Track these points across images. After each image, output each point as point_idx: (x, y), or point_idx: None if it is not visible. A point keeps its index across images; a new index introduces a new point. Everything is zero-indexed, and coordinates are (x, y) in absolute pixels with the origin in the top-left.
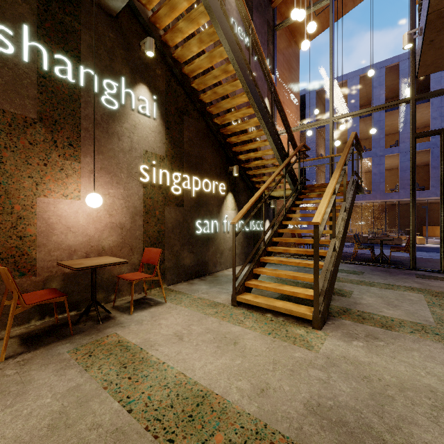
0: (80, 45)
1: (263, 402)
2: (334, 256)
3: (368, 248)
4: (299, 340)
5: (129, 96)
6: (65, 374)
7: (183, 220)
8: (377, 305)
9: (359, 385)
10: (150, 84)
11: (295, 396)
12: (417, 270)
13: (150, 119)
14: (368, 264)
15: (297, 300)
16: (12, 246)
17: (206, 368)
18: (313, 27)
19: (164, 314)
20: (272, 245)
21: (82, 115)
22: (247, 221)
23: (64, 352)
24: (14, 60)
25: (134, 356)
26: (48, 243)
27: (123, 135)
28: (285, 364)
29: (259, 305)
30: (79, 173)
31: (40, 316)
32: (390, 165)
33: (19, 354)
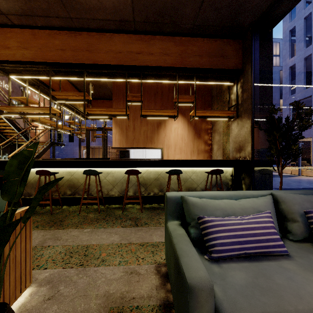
0: None
1: None
2: None
3: None
4: None
5: None
6: None
7: None
8: None
9: None
10: None
11: None
12: None
13: None
14: None
15: None
16: None
17: None
18: None
19: None
20: None
21: None
22: None
23: None
24: None
25: None
26: None
27: None
28: None
29: None
30: None
31: None
32: None
33: None
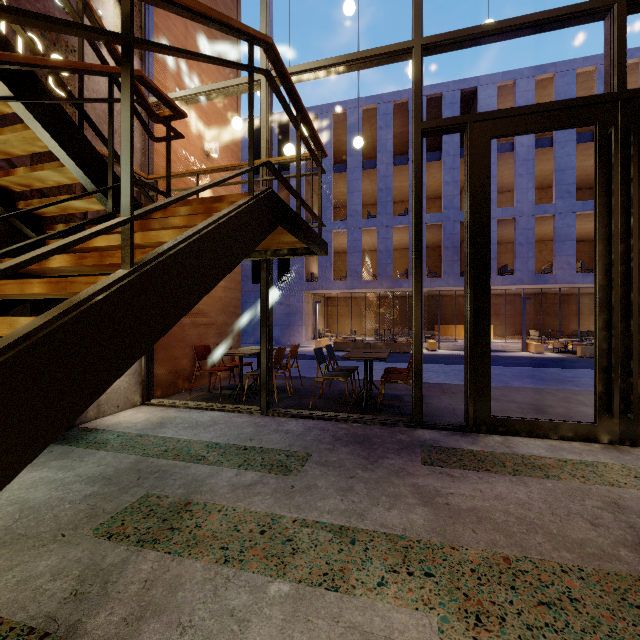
0: None
1: None
2: None
3: (342, 377)
4: None
5: None
6: None
7: None
8: None
9: None
10: None
11: None
12: (426, 428)
13: None
14: (335, 418)
15: None
16: None
17: None
18: None
19: None
20: None
21: None
22: None
23: None
24: None
25: None
26: None
27: None
28: None
29: None
30: None
31: None
32: (399, 243)
33: None
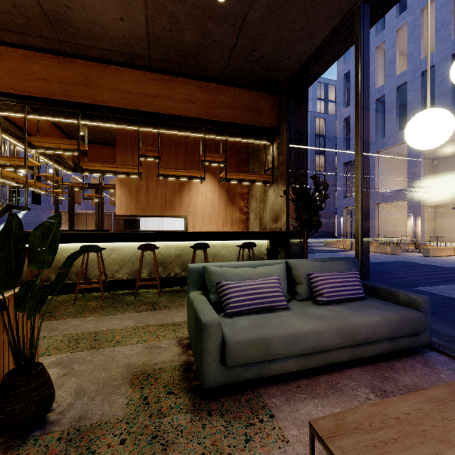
0: None
1: None
2: None
3: None
4: None
5: None
6: None
7: None
8: None
9: None
10: None
11: None
12: None
13: None
14: None
15: None
16: None
17: None
18: None
19: None
20: None
21: None
22: None
23: None
24: None
25: None
26: None
27: None
28: None
29: None
30: None
31: None
32: None
33: None
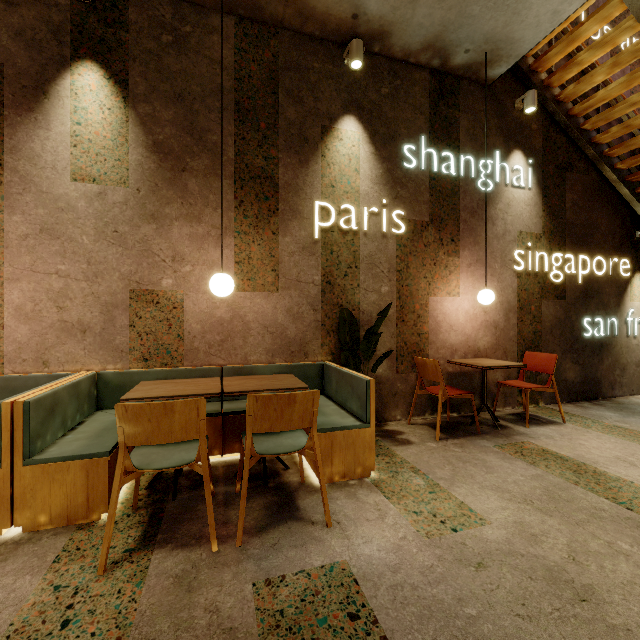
0: (460, 133)
1: None
2: None
3: None
4: None
5: (502, 171)
6: (513, 463)
7: (564, 317)
8: None
9: None
10: (525, 146)
11: None
12: None
13: (524, 191)
14: None
15: None
16: (413, 342)
17: None
18: None
19: (576, 435)
20: None
21: (461, 207)
22: None
23: (489, 446)
24: (415, 171)
25: (580, 467)
26: (436, 340)
27: (496, 219)
28: None
29: None
30: (458, 269)
31: (431, 410)
32: None
33: (445, 438)
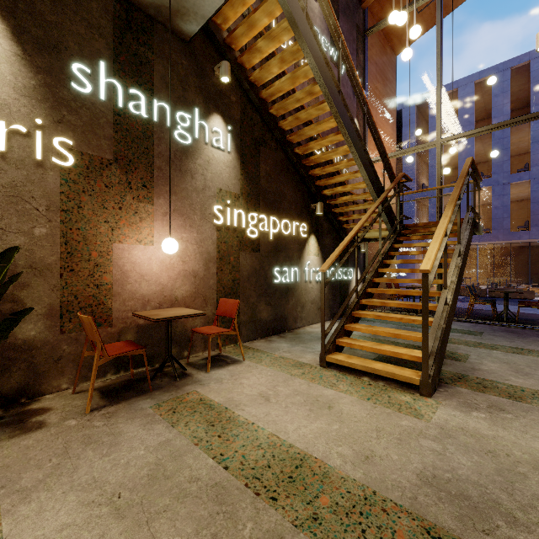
0: (154, 77)
1: (369, 469)
2: (446, 311)
3: (488, 303)
4: (405, 408)
5: (202, 129)
6: (153, 428)
7: (260, 267)
8: (501, 372)
9: (482, 459)
10: (225, 113)
11: (406, 466)
12: None
13: (224, 153)
14: (487, 323)
15: (399, 363)
16: (89, 295)
17: (300, 431)
18: (417, 32)
19: (245, 373)
20: (366, 297)
21: (155, 153)
22: (337, 269)
23: (146, 407)
24: (92, 99)
25: (220, 415)
26: (122, 292)
27: (196, 173)
28: (391, 432)
29: (354, 367)
30: (152, 217)
31: (115, 369)
32: (517, 195)
33: (102, 406)
